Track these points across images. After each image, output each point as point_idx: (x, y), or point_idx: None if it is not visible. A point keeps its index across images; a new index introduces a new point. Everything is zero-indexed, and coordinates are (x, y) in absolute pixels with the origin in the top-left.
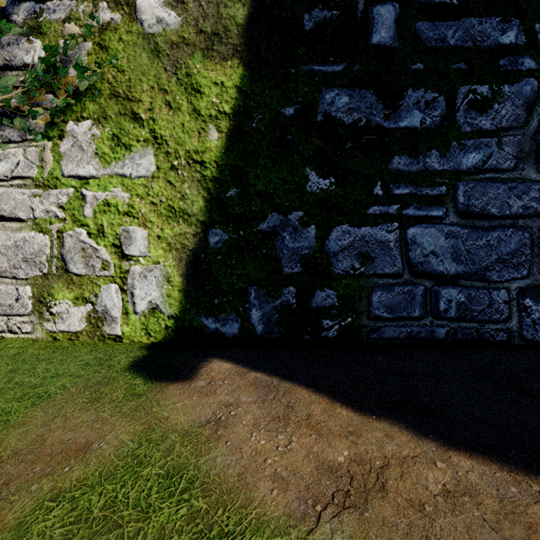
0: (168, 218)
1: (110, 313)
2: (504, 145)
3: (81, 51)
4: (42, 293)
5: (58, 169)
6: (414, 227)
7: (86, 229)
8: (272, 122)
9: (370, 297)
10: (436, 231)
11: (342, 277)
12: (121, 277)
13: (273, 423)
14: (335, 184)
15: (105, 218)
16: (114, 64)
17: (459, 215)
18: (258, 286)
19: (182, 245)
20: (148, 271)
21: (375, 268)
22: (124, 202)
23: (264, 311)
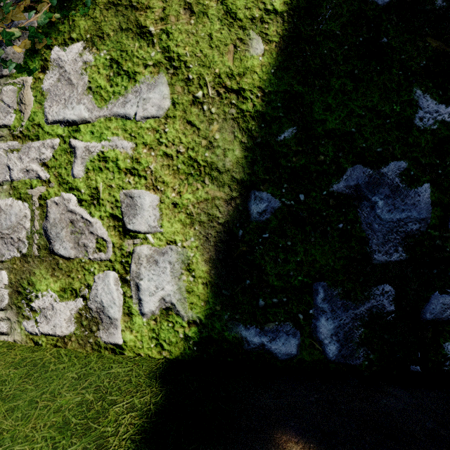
0: (188, 177)
1: (107, 312)
2: None
3: None
4: (21, 280)
5: (40, 112)
6: None
7: (76, 193)
8: (354, 19)
9: None
10: None
11: None
12: (121, 261)
13: None
14: None
15: (101, 178)
16: None
17: None
18: (330, 281)
19: (209, 216)
20: (160, 254)
21: None
22: (126, 154)
23: (340, 322)
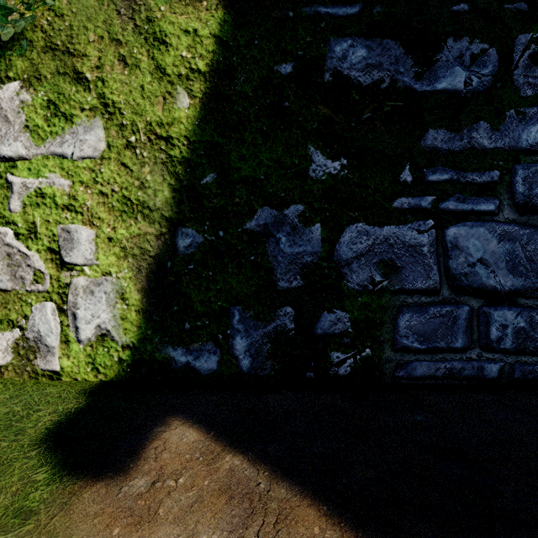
0: (122, 214)
1: (44, 341)
2: None
3: None
4: None
5: None
6: (456, 226)
7: (13, 227)
8: (263, 84)
9: (396, 321)
10: (486, 231)
11: (357, 293)
12: (59, 292)
13: None
14: (348, 167)
15: (38, 213)
16: (49, 5)
17: (517, 210)
18: (244, 305)
19: (141, 249)
20: (96, 284)
21: (402, 282)
22: (63, 191)
23: (252, 340)
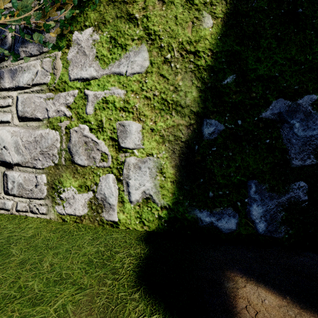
0: (161, 111)
1: (107, 201)
2: None
3: None
4: (54, 180)
5: (66, 74)
6: None
7: (88, 124)
8: None
9: None
10: None
11: None
12: (117, 168)
13: None
14: None
15: (104, 114)
16: None
17: None
18: (259, 179)
19: (175, 136)
20: (142, 162)
21: None
22: (120, 98)
23: (267, 207)
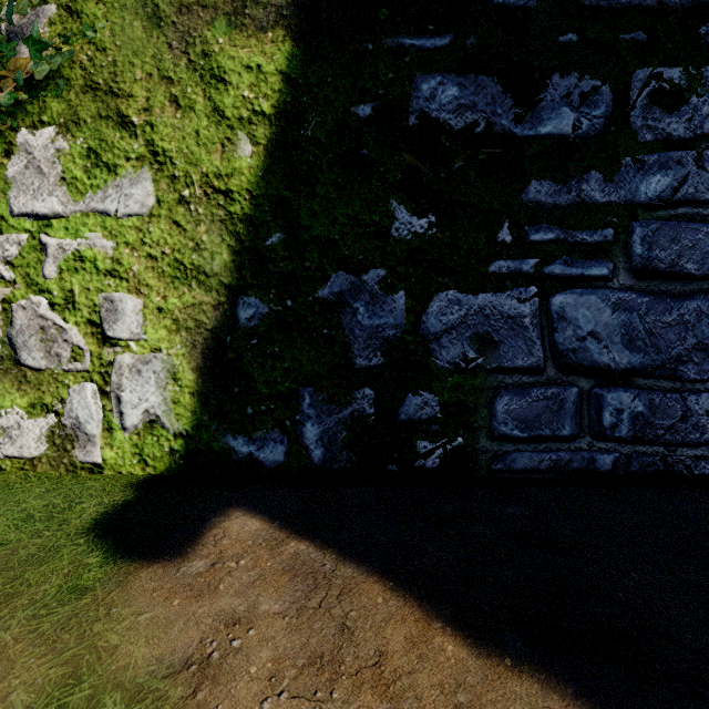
0: (174, 280)
1: (84, 429)
2: (706, 162)
3: (39, 19)
4: None
5: (4, 203)
6: (563, 293)
7: (47, 296)
8: (338, 128)
9: (493, 405)
10: (598, 300)
11: (447, 372)
12: (101, 372)
13: (309, 673)
14: (437, 225)
15: (77, 279)
16: (90, 38)
17: (634, 274)
18: (315, 387)
19: (196, 322)
20: (144, 363)
21: (500, 359)
22: (106, 254)
23: (325, 427)
